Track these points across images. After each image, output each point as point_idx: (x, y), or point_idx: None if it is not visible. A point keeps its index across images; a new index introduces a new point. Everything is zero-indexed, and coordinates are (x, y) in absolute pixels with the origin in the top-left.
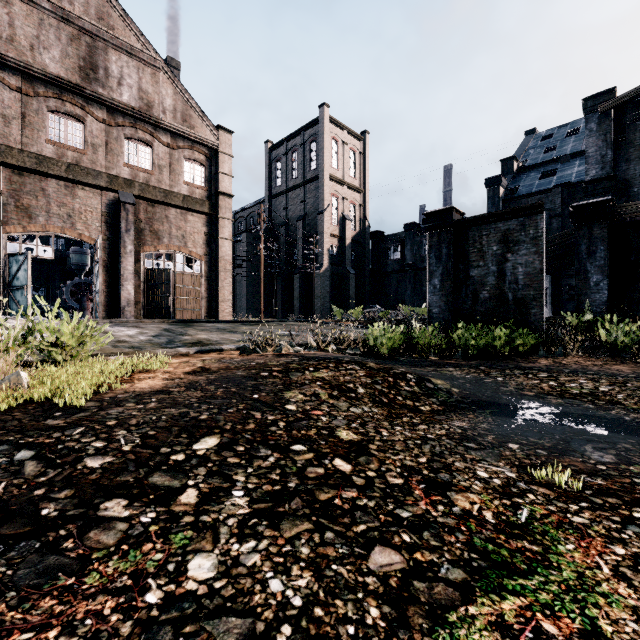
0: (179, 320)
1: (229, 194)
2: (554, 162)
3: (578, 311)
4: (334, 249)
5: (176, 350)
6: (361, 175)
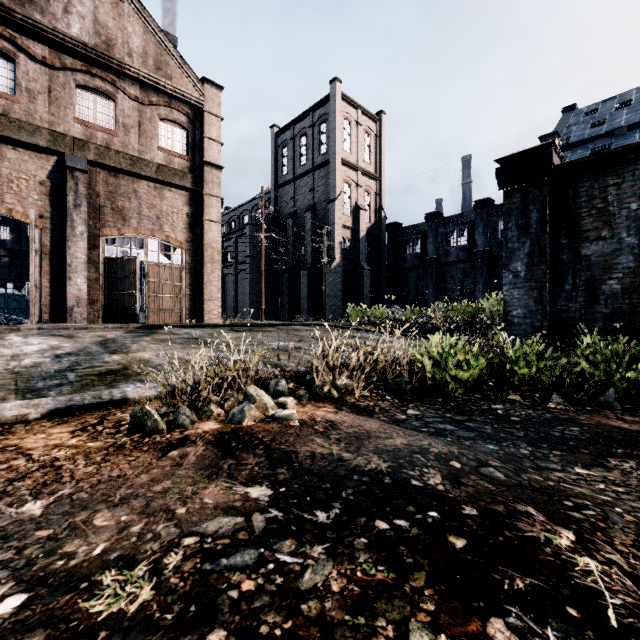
0: (144, 325)
1: (217, 165)
2: (606, 136)
3: None
4: (347, 242)
5: None
6: (376, 160)
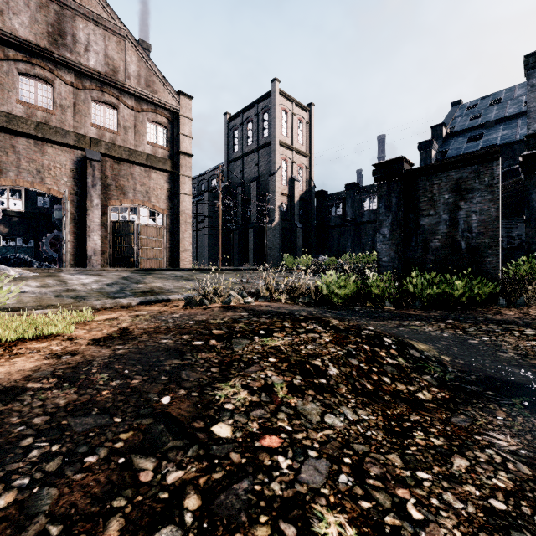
0: (141, 268)
1: (189, 154)
2: (480, 128)
3: (529, 259)
4: (284, 206)
5: (117, 301)
6: (307, 142)
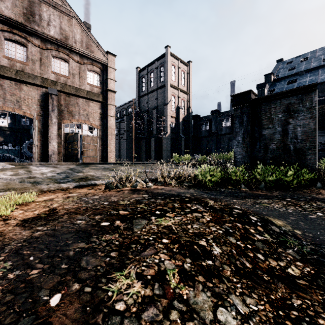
0: (83, 163)
1: (113, 91)
2: (295, 75)
3: None
4: (173, 124)
5: (59, 185)
6: (187, 85)
